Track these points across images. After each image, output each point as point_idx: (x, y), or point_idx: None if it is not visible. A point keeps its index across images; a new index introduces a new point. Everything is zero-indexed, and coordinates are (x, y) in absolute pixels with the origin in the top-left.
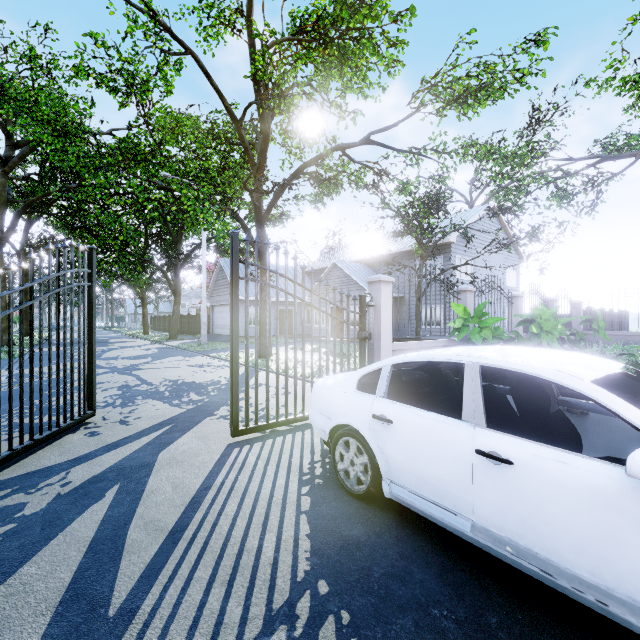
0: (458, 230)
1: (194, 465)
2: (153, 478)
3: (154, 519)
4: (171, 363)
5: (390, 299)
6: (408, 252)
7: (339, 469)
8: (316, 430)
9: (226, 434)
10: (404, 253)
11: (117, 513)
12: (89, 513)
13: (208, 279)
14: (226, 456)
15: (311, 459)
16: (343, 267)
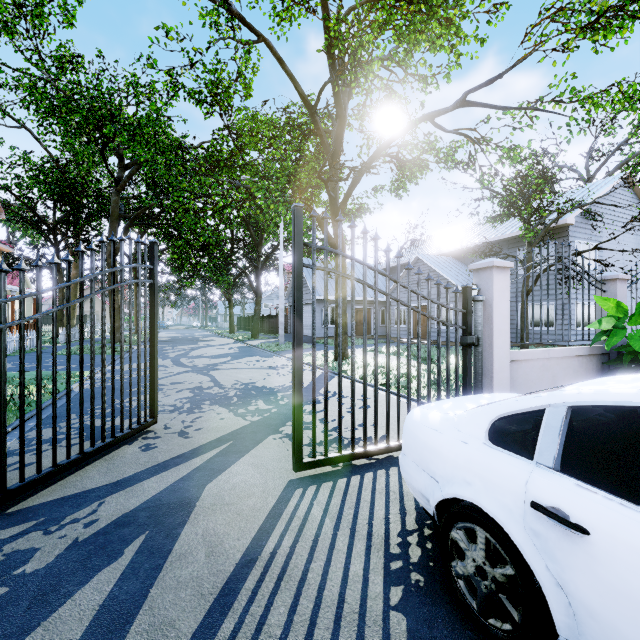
0: (581, 207)
1: (241, 513)
2: (187, 529)
3: (166, 619)
4: (247, 363)
5: (506, 291)
6: (508, 240)
7: (455, 572)
8: (410, 488)
9: (288, 463)
10: (502, 241)
11: (124, 593)
12: (92, 585)
13: (287, 280)
14: (284, 502)
15: (401, 525)
16: (427, 261)
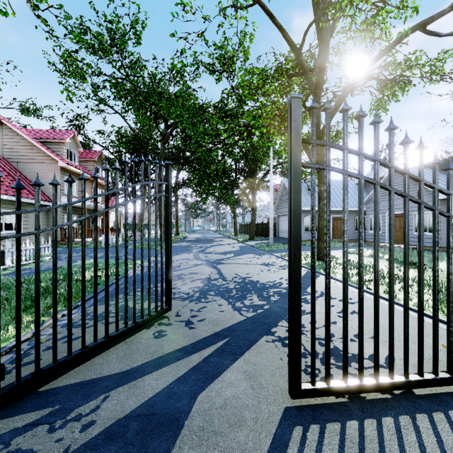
0: None
1: None
2: None
3: None
4: (245, 260)
5: None
6: None
7: None
8: None
9: (283, 379)
10: None
11: None
12: None
13: (275, 197)
14: (280, 448)
15: None
16: None
